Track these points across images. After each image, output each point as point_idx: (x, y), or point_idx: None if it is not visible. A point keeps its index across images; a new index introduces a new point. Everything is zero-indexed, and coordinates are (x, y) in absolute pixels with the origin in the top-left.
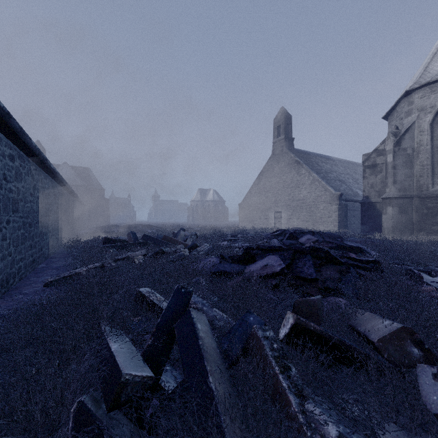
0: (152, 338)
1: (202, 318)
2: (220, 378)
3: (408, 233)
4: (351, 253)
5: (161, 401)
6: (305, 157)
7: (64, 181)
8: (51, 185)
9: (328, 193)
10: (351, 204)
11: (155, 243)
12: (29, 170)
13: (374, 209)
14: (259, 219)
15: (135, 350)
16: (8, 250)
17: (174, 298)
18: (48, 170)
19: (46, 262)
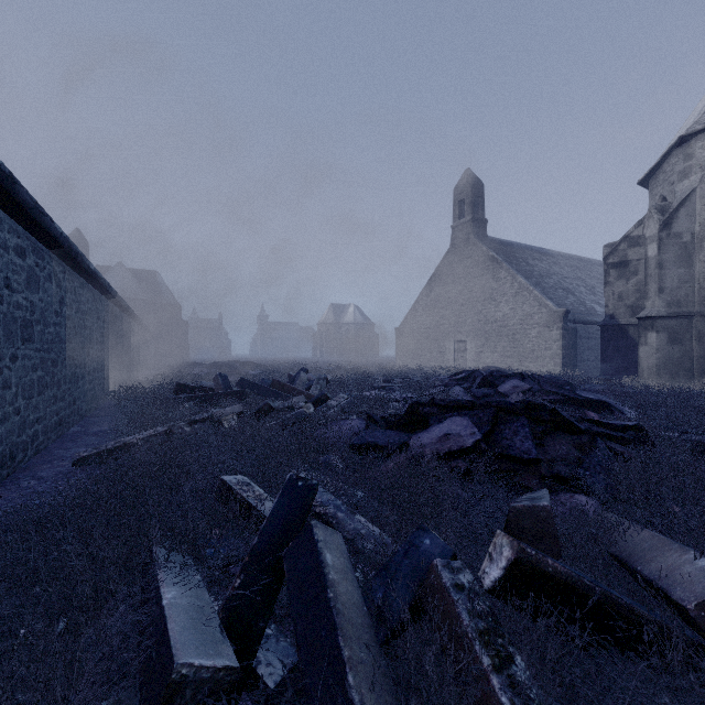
0: (241, 576)
1: (335, 540)
2: (369, 673)
3: (684, 376)
4: (590, 411)
5: (256, 701)
6: (506, 251)
7: (114, 292)
8: (92, 297)
9: (545, 310)
10: (583, 329)
11: (258, 392)
12: (52, 272)
13: (623, 337)
14: (430, 353)
15: (208, 602)
16: (14, 405)
17: (284, 498)
18: (86, 273)
19: (83, 423)
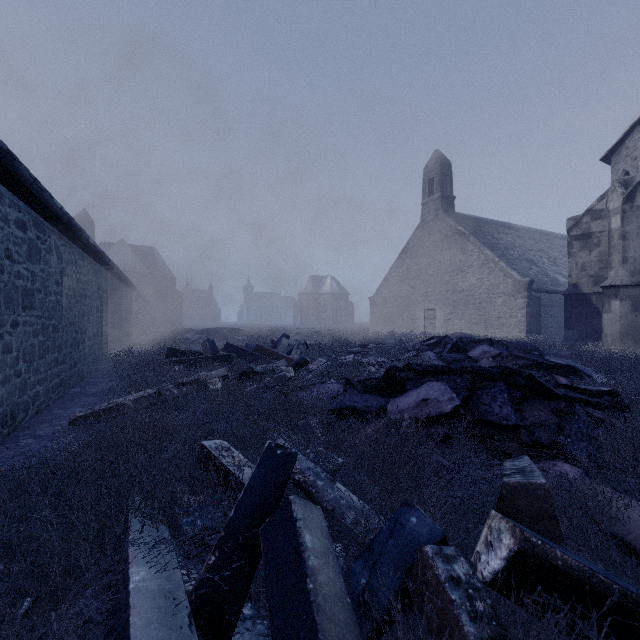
0: (216, 552)
1: (315, 517)
2: None
3: None
4: (559, 376)
5: None
6: (472, 226)
7: (113, 264)
8: (92, 269)
9: (510, 280)
10: (547, 297)
11: (242, 356)
12: (53, 245)
13: (586, 305)
14: (401, 320)
15: (179, 584)
16: (15, 368)
17: (263, 468)
18: (86, 246)
19: (83, 384)
